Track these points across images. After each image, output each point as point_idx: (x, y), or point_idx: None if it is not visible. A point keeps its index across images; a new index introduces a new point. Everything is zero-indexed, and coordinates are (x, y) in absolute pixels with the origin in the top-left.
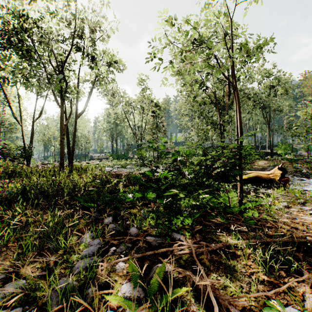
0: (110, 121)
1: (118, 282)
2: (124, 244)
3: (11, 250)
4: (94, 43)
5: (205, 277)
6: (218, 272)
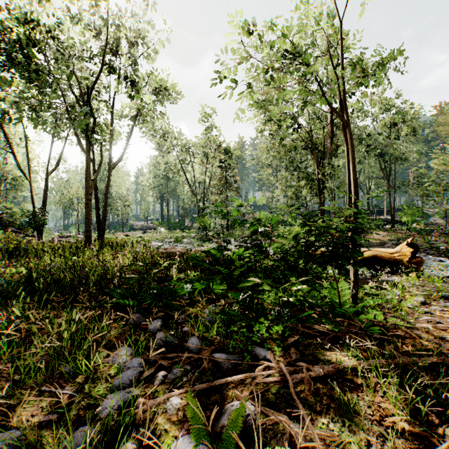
0: (159, 174)
1: (169, 434)
2: (179, 366)
3: (3, 376)
4: (135, 61)
5: (313, 430)
6: (328, 415)
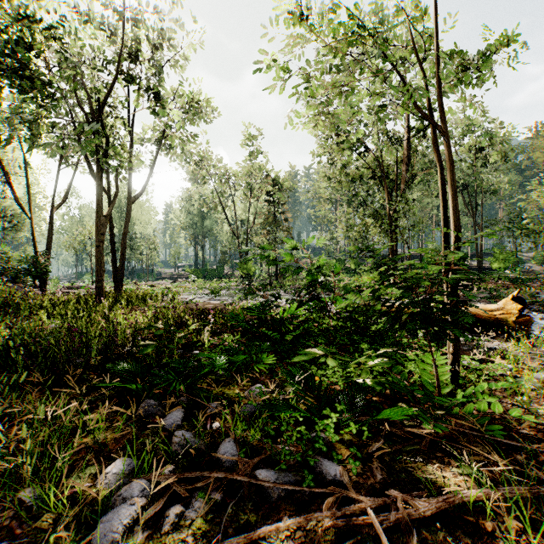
0: (192, 210)
1: None
2: (204, 494)
3: None
4: (161, 68)
5: None
6: None
